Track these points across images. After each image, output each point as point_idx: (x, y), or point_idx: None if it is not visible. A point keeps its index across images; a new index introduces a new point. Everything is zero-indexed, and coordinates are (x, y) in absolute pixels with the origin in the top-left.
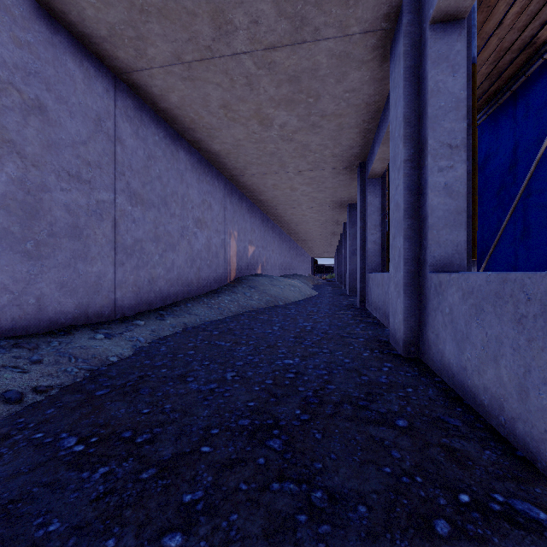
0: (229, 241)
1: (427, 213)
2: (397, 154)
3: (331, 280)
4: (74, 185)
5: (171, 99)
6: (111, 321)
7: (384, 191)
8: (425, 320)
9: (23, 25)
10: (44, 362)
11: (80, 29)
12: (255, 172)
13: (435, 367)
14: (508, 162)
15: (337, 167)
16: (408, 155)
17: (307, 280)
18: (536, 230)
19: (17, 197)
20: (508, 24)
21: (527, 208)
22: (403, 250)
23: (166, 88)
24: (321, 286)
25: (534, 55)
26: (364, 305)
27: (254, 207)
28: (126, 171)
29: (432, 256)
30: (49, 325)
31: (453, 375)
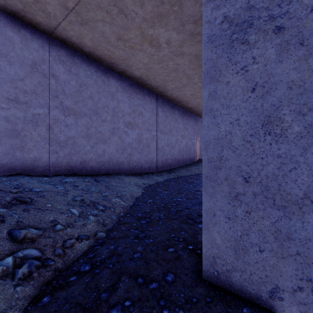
0: (196, 142)
1: None
2: None
3: None
4: (147, 132)
5: (173, 96)
6: (156, 172)
7: None
8: None
9: (138, 93)
10: (146, 179)
11: (149, 87)
12: None
13: None
14: None
15: None
16: None
17: None
18: None
19: (137, 138)
20: None
21: None
22: None
23: (171, 94)
24: None
25: None
26: None
27: None
28: (159, 124)
29: None
30: (143, 171)
31: None
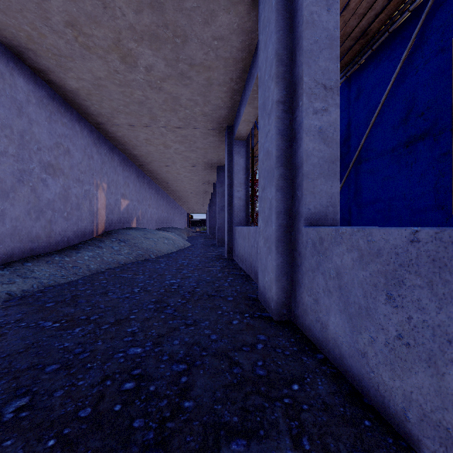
0: (96, 192)
1: (302, 159)
2: (267, 98)
3: (203, 232)
4: None
5: None
6: None
7: (248, 154)
8: (299, 280)
9: None
10: None
11: None
12: (125, 122)
13: (313, 337)
14: (344, 136)
15: (207, 127)
16: (281, 96)
17: (182, 233)
18: (365, 191)
19: None
20: (352, 7)
21: (359, 174)
22: (275, 202)
23: None
24: (195, 238)
25: (365, 47)
26: (231, 256)
27: (128, 161)
28: None
29: (307, 208)
30: None
31: (342, 356)
